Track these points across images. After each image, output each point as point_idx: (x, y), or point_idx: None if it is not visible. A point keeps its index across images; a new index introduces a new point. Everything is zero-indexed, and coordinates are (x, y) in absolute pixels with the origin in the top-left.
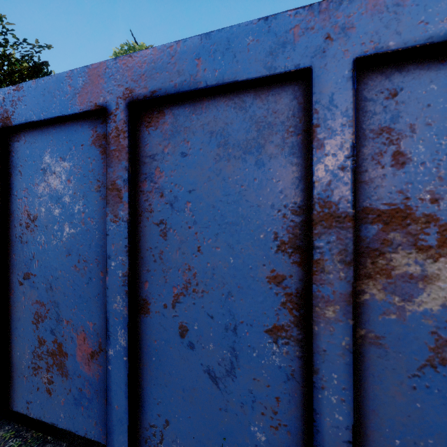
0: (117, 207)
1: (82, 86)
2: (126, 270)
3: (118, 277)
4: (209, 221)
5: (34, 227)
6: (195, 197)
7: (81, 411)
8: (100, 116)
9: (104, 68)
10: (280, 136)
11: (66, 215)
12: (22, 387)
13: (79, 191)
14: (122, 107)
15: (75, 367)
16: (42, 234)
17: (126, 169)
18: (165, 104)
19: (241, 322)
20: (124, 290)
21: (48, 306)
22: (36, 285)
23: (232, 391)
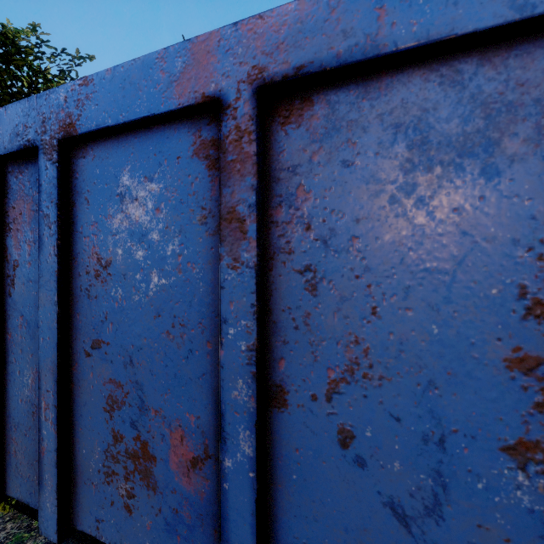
0: (238, 247)
1: (181, 71)
2: (252, 341)
3: (239, 351)
4: (392, 266)
5: (107, 276)
6: (366, 229)
7: (176, 542)
8: (206, 113)
9: (217, 39)
10: (532, 124)
11: (153, 259)
12: (89, 498)
13: (174, 224)
14: (246, 96)
15: (167, 478)
16: (119, 286)
17: (253, 188)
18: (314, 87)
19: (453, 430)
20: (250, 371)
21: (127, 388)
22: (110, 357)
23: (437, 541)
